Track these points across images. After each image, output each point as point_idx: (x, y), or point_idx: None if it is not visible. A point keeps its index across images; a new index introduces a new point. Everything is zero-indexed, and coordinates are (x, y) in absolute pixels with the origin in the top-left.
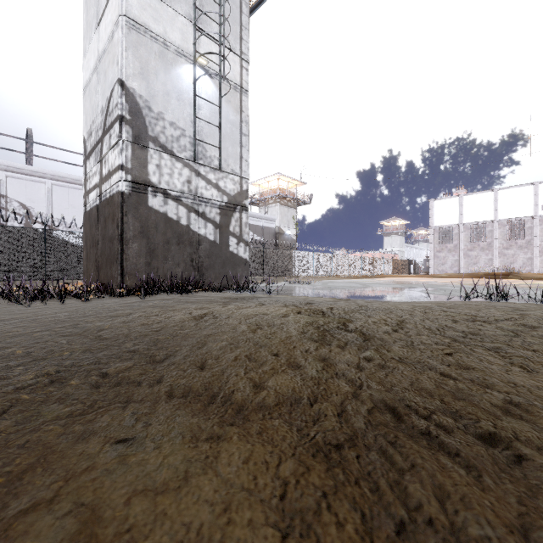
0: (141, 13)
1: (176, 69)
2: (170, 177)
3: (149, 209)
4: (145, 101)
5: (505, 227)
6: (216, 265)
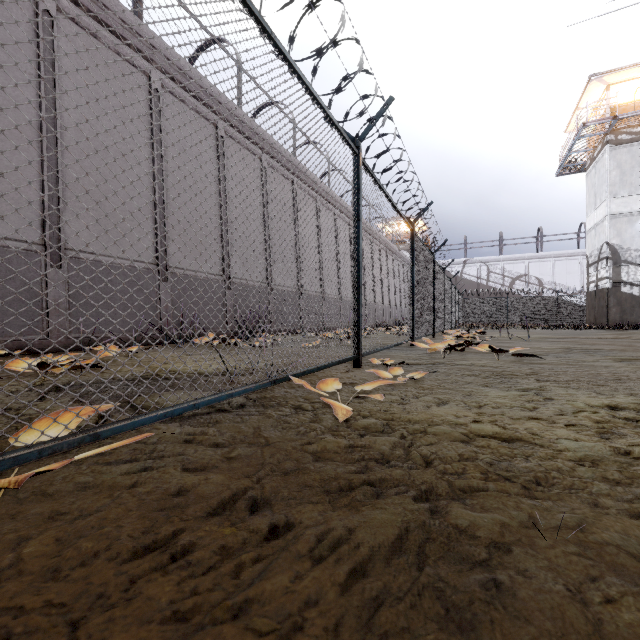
0: (617, 209)
1: (638, 223)
2: (634, 276)
3: (621, 293)
4: (619, 246)
5: None
6: None
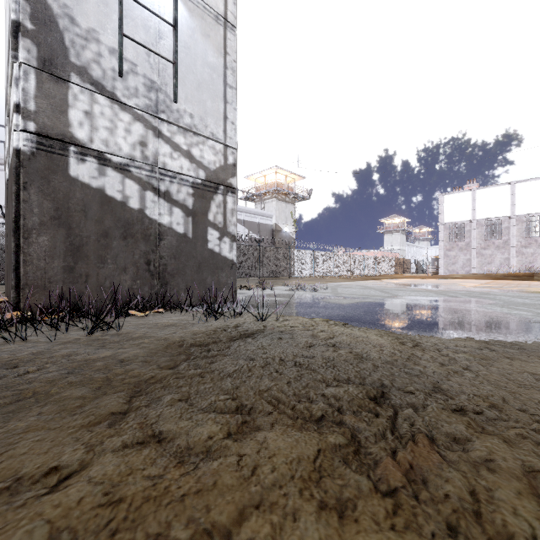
0: None
1: None
2: (109, 134)
3: (71, 182)
4: (63, 6)
5: (523, 224)
6: (188, 270)
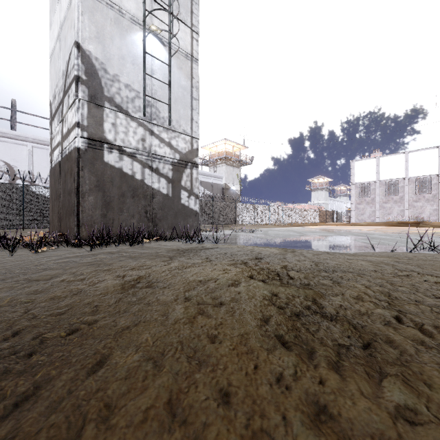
0: None
1: (130, 36)
2: (125, 135)
3: (105, 165)
4: (101, 63)
5: (414, 184)
6: (169, 217)
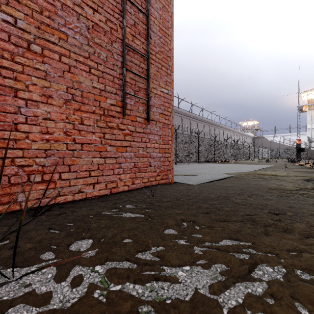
0: (309, 127)
1: None
2: None
3: (311, 150)
4: (310, 137)
5: None
6: None
